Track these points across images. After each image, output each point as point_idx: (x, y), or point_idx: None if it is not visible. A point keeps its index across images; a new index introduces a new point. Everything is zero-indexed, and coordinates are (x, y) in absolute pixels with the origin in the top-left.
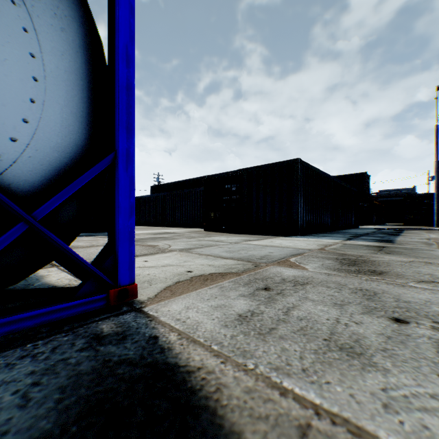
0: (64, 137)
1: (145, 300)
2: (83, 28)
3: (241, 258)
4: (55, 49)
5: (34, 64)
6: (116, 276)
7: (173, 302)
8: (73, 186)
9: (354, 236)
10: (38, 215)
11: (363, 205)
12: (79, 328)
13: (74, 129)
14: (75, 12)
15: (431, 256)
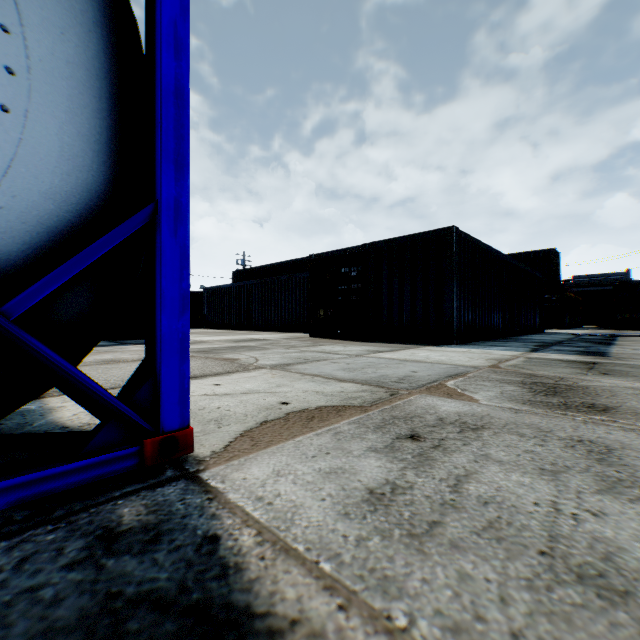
0: (66, 176)
1: (206, 455)
2: None
3: (367, 380)
4: (49, 23)
5: (8, 44)
6: (158, 416)
7: (253, 462)
8: (79, 261)
9: (542, 345)
10: (13, 310)
11: (551, 298)
12: (80, 514)
13: (84, 164)
14: None
15: None
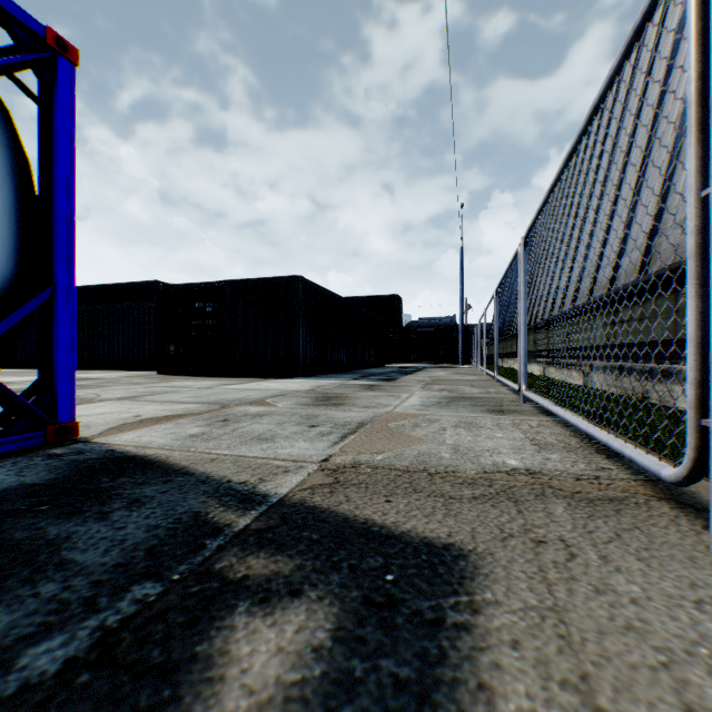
0: None
1: (90, 436)
2: (11, 151)
3: (208, 402)
4: None
5: None
6: (56, 414)
7: (124, 435)
8: (9, 322)
9: (365, 376)
10: None
11: (394, 337)
12: (28, 455)
13: (3, 261)
14: (2, 135)
15: (405, 390)
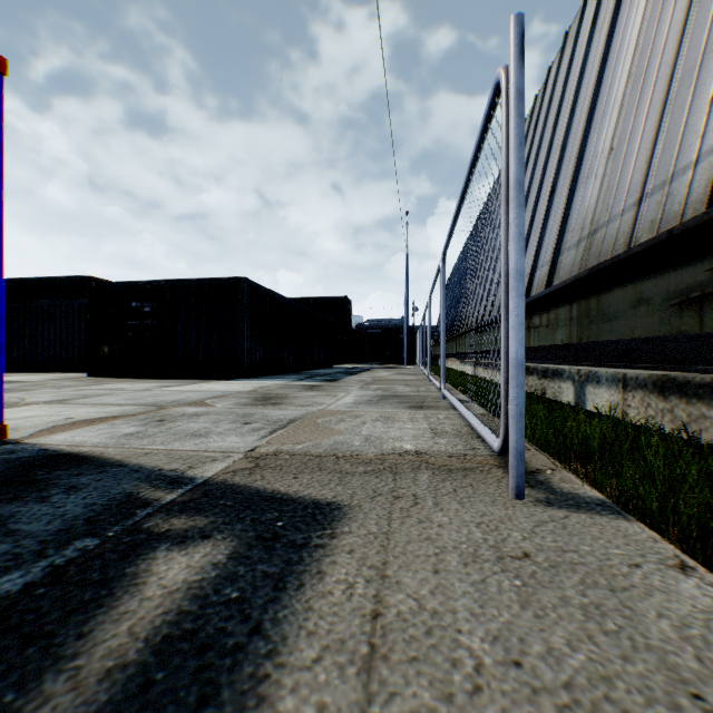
0: None
1: (20, 438)
2: None
3: (145, 404)
4: None
5: None
6: None
7: (57, 436)
8: None
9: (311, 377)
10: None
11: (343, 338)
12: None
13: None
14: None
15: (344, 390)
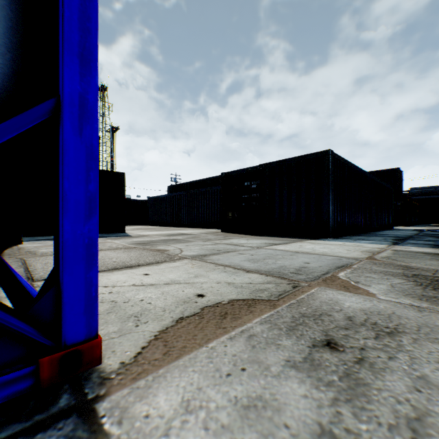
0: None
1: (112, 369)
2: None
3: (269, 271)
4: None
5: None
6: (60, 328)
7: (161, 382)
8: None
9: (398, 239)
10: None
11: (396, 204)
12: None
13: None
14: None
15: None
